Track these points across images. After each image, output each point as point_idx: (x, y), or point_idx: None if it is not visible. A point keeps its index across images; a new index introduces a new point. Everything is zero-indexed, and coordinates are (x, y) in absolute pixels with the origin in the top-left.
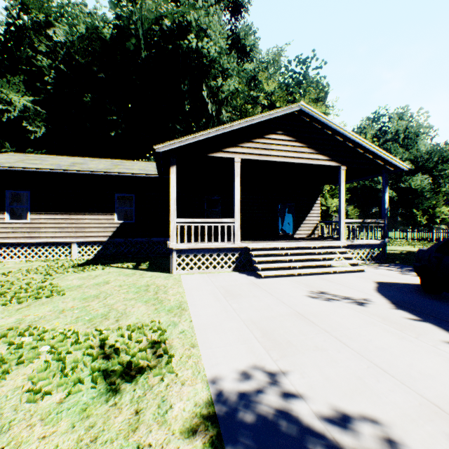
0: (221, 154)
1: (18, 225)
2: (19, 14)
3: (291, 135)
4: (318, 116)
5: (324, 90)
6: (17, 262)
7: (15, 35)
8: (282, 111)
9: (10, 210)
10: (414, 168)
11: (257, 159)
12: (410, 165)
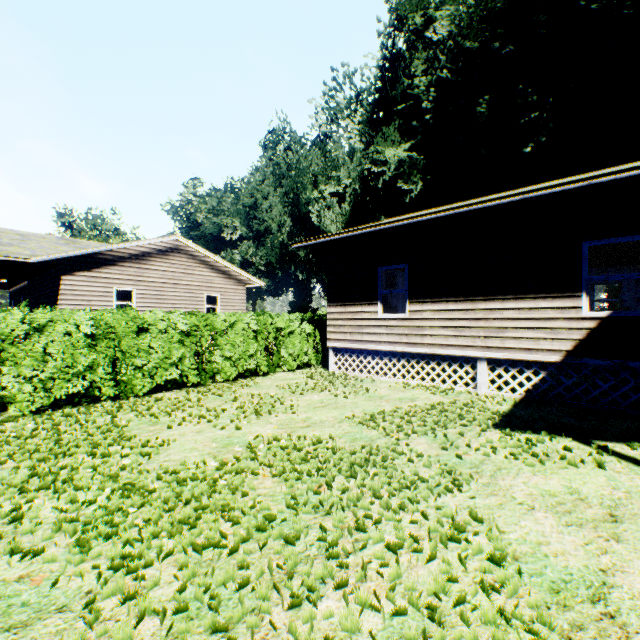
0: None
1: (392, 322)
2: (393, 38)
3: None
4: None
5: None
6: (390, 383)
7: (389, 71)
8: None
9: (384, 300)
10: None
11: None
12: None
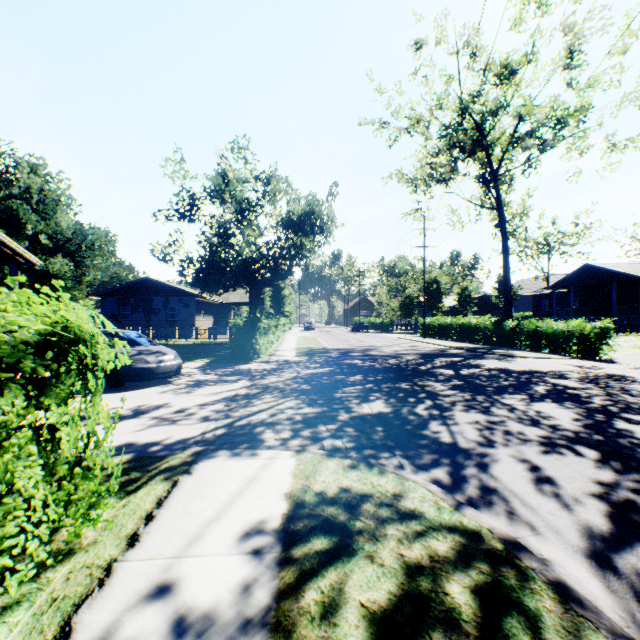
0: None
1: None
2: None
3: None
4: None
5: None
6: None
7: None
8: None
9: None
10: (54, 246)
11: None
12: (49, 242)
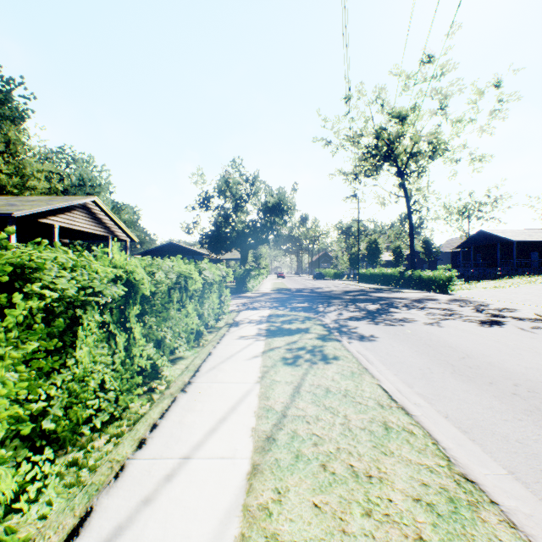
0: (47, 220)
1: None
2: None
3: (87, 213)
4: (104, 206)
5: (21, 115)
6: None
7: None
8: (87, 199)
9: None
10: None
11: (68, 227)
12: None
